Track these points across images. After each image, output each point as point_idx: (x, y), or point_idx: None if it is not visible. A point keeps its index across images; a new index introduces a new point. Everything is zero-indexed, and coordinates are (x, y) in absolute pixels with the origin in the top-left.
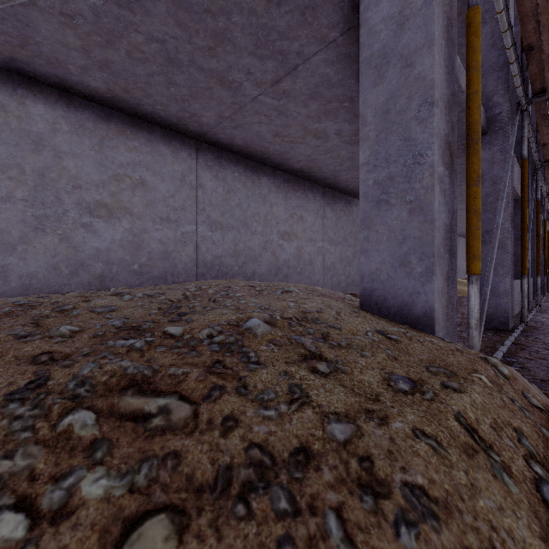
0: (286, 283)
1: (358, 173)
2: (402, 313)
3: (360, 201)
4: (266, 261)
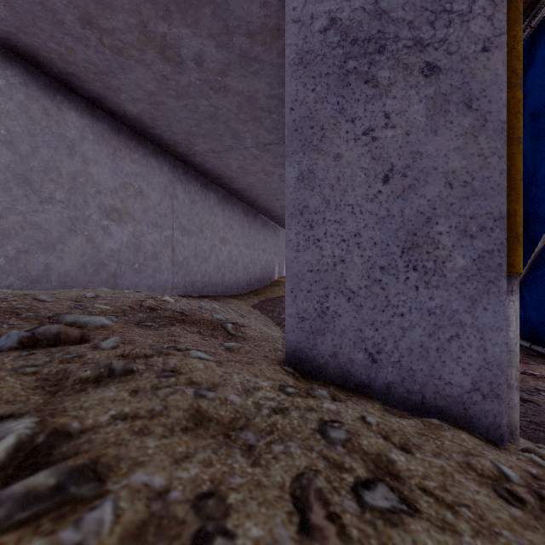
0: (97, 291)
1: (220, 145)
2: (412, 380)
3: (290, 75)
4: (75, 250)
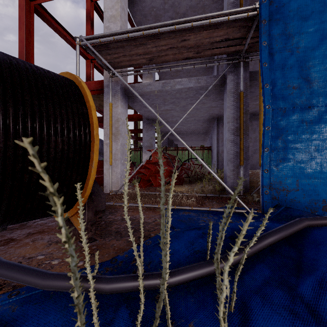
0: None
1: None
2: None
3: None
4: None
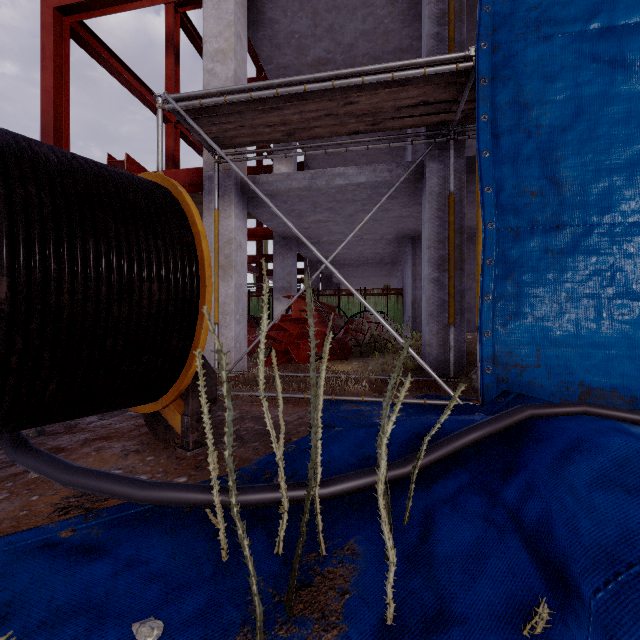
0: None
1: None
2: None
3: None
4: None
